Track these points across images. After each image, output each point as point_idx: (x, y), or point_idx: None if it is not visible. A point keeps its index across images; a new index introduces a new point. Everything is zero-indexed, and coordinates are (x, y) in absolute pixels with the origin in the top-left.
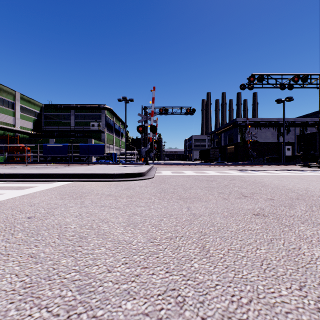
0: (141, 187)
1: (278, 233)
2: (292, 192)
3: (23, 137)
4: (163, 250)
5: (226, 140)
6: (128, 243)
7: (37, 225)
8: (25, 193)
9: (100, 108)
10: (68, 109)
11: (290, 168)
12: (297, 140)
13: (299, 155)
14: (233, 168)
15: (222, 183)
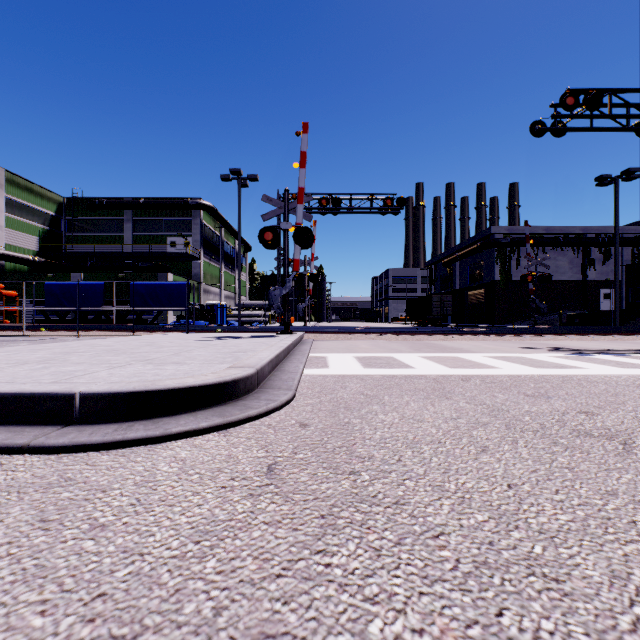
0: None
1: None
2: None
3: (14, 268)
4: None
5: (466, 276)
6: None
7: None
8: None
9: (189, 205)
10: (119, 207)
11: None
12: (626, 277)
13: None
14: (523, 343)
15: None
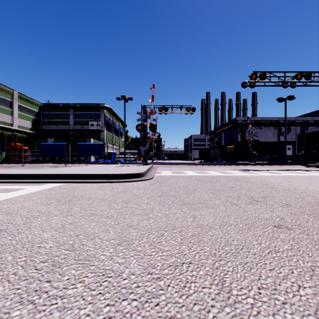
0: (139, 190)
1: (316, 256)
2: (307, 195)
3: (21, 136)
4: (166, 289)
5: (226, 139)
6: (116, 275)
7: (3, 244)
8: (9, 197)
9: (99, 107)
10: (67, 108)
11: (293, 168)
12: (297, 140)
13: (301, 154)
14: (235, 168)
15: (227, 185)
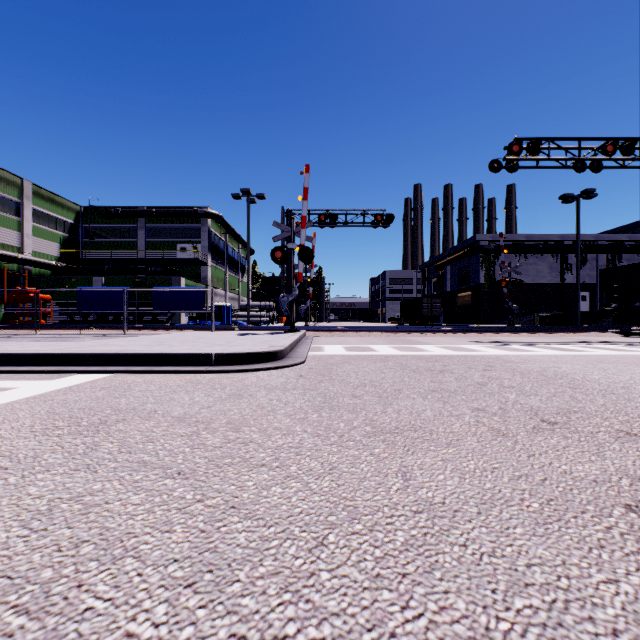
0: (271, 392)
1: None
2: None
3: (39, 273)
4: None
5: (456, 279)
6: None
7: None
8: None
9: (198, 214)
10: (133, 216)
11: (598, 338)
12: (601, 280)
13: (610, 310)
14: (477, 339)
15: (469, 379)
